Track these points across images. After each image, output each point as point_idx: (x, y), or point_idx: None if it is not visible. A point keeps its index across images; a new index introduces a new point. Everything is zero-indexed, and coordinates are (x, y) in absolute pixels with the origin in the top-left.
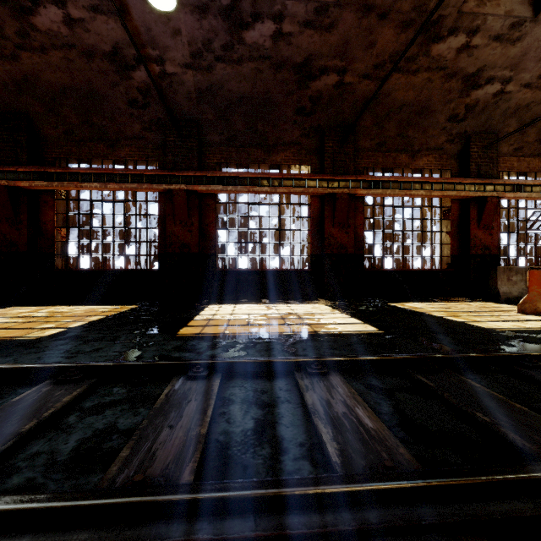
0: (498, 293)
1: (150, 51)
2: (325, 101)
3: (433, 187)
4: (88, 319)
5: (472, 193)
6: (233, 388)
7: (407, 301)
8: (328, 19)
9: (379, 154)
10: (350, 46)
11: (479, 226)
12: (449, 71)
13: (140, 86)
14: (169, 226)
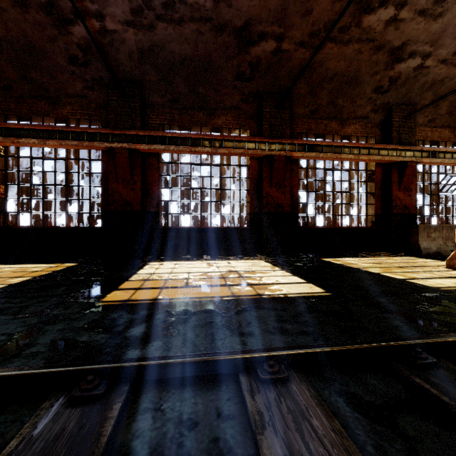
0: (419, 249)
1: (89, 5)
2: (263, 68)
3: (360, 151)
4: (9, 281)
5: (394, 157)
6: (143, 415)
7: (338, 256)
8: None
9: (312, 121)
10: (288, 12)
11: (400, 188)
12: (377, 43)
13: (80, 42)
14: (111, 184)
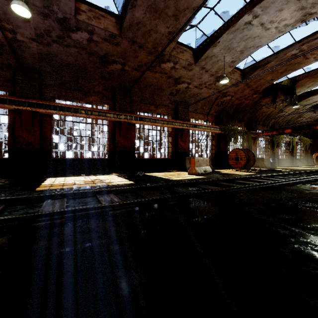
0: (186, 168)
1: (6, 25)
2: (115, 76)
3: (164, 122)
4: None
5: (178, 126)
6: (72, 201)
7: (153, 172)
8: (116, 40)
9: (142, 104)
10: (127, 54)
11: (181, 140)
12: (168, 75)
13: None
14: (17, 131)
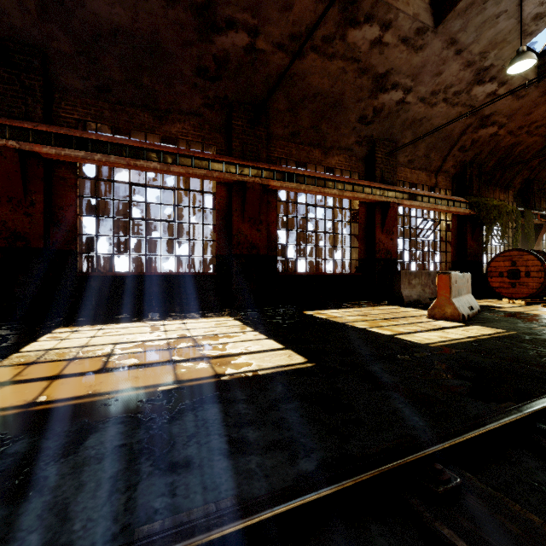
0: (402, 297)
1: None
2: (233, 67)
3: (345, 187)
4: None
5: (378, 197)
6: None
7: (322, 308)
8: None
9: (293, 145)
10: None
11: (383, 230)
12: (362, 65)
13: None
14: None
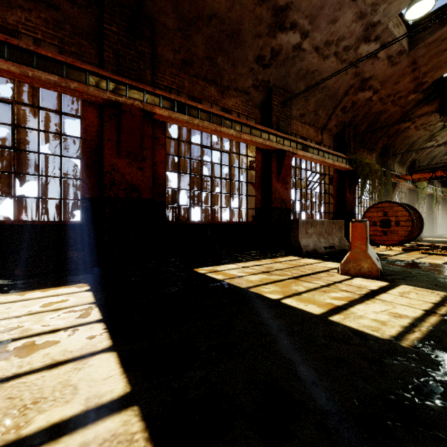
0: (300, 247)
1: None
2: None
3: (242, 129)
4: None
5: (275, 144)
6: None
7: (218, 262)
8: None
9: (186, 76)
10: None
11: (279, 179)
12: None
13: None
14: None
